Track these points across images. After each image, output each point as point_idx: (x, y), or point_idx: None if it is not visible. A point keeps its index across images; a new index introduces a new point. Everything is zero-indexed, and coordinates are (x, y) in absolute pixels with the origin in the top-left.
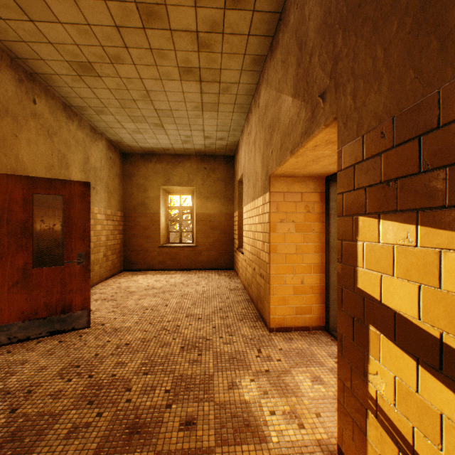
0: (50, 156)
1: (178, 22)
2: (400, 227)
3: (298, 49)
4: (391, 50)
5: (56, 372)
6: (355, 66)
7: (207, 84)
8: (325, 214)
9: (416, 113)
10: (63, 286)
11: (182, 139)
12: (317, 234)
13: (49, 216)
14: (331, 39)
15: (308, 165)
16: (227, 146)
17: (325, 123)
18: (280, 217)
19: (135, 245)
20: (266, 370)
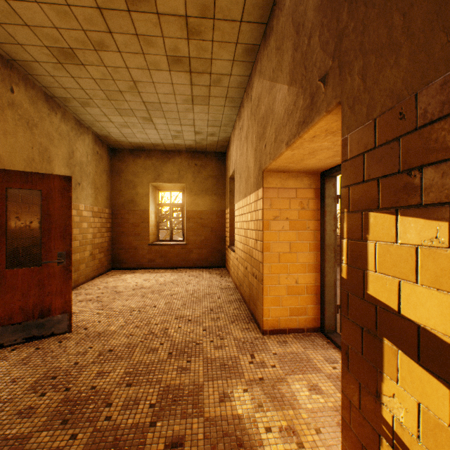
0: (30, 149)
1: (166, 5)
2: (426, 225)
3: (294, 32)
4: (413, 13)
5: (29, 385)
6: (365, 40)
7: (197, 75)
8: (321, 211)
9: (449, 85)
10: (41, 289)
11: (172, 134)
12: (312, 232)
13: (29, 213)
14: (334, 14)
15: (304, 159)
16: (218, 142)
17: (327, 109)
18: (274, 214)
19: (124, 243)
20: (260, 378)
